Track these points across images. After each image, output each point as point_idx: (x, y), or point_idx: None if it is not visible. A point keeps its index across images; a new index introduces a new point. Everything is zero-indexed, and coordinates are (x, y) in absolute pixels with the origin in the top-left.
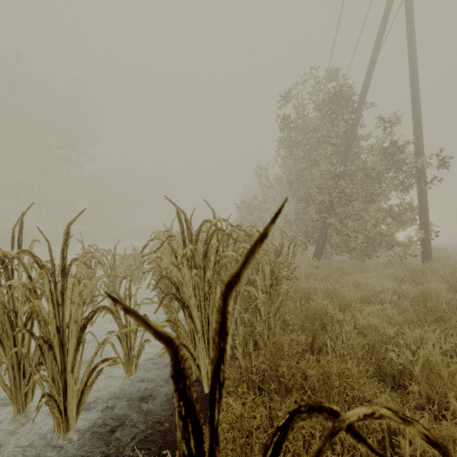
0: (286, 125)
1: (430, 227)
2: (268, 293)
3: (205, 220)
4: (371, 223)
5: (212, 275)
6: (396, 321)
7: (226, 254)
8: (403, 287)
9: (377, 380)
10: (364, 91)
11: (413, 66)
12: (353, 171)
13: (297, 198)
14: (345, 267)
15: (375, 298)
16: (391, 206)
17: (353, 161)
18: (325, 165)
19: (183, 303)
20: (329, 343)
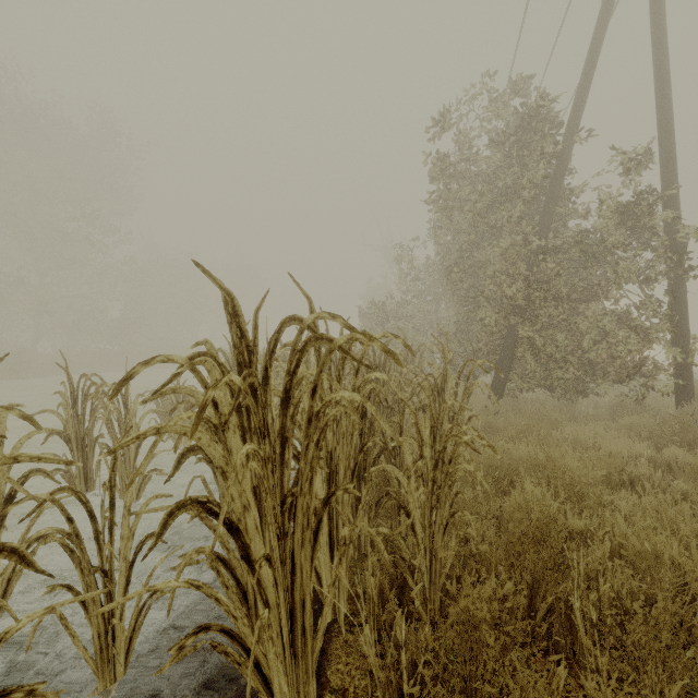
0: (443, 170)
1: (692, 343)
2: (431, 481)
3: (288, 317)
4: (590, 337)
5: (302, 449)
6: (693, 534)
7: (335, 398)
8: (669, 452)
9: (694, 696)
10: (577, 109)
11: (661, 67)
12: (558, 247)
13: (459, 295)
14: (550, 413)
15: (617, 473)
16: (622, 308)
17: (556, 232)
18: (510, 237)
19: (228, 524)
20: (573, 599)
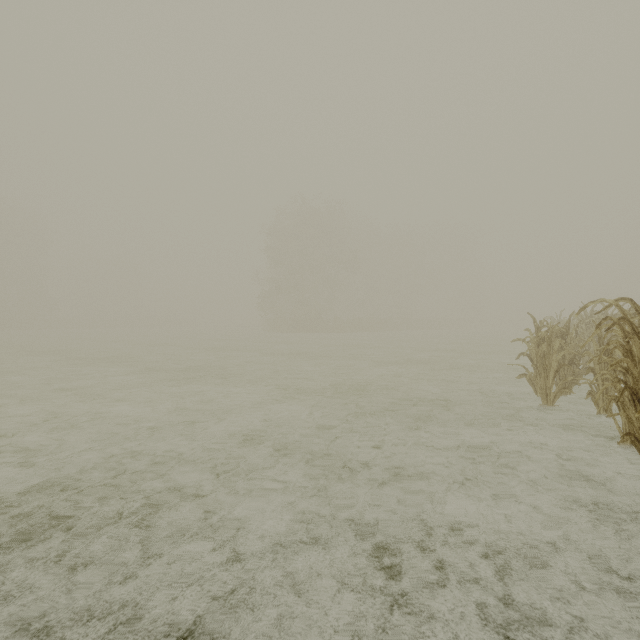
0: None
1: None
2: None
3: None
4: None
5: None
6: None
7: None
8: None
9: None
10: None
11: None
12: None
13: None
14: None
15: None
16: None
17: None
18: None
19: None
20: None
